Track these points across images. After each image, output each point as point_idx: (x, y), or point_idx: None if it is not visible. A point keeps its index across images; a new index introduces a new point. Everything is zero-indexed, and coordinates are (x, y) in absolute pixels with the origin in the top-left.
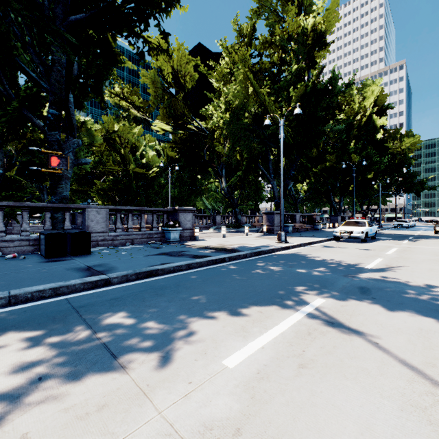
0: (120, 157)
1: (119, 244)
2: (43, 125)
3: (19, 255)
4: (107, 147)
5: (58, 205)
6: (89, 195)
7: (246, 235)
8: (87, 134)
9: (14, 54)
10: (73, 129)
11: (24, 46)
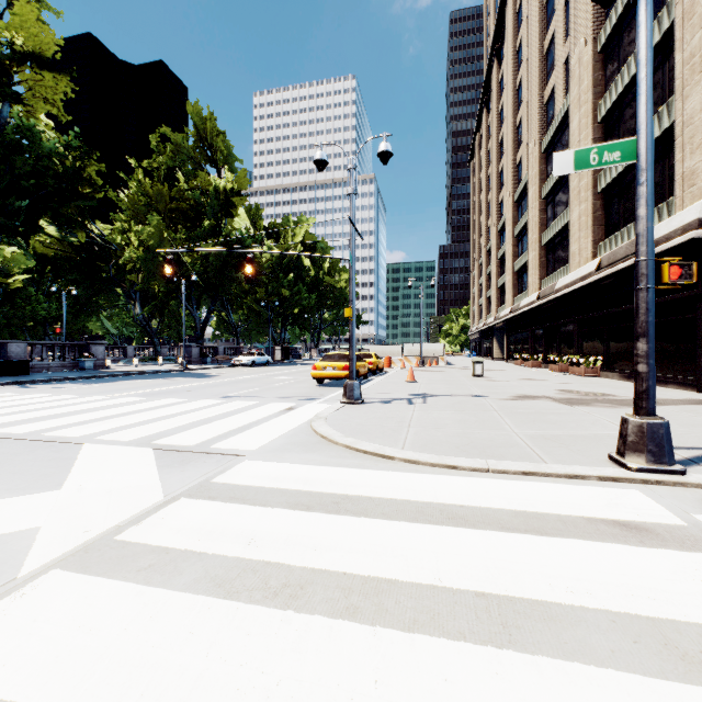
0: None
1: (36, 372)
2: None
3: None
4: None
5: None
6: None
7: (160, 366)
8: None
9: None
10: None
11: None
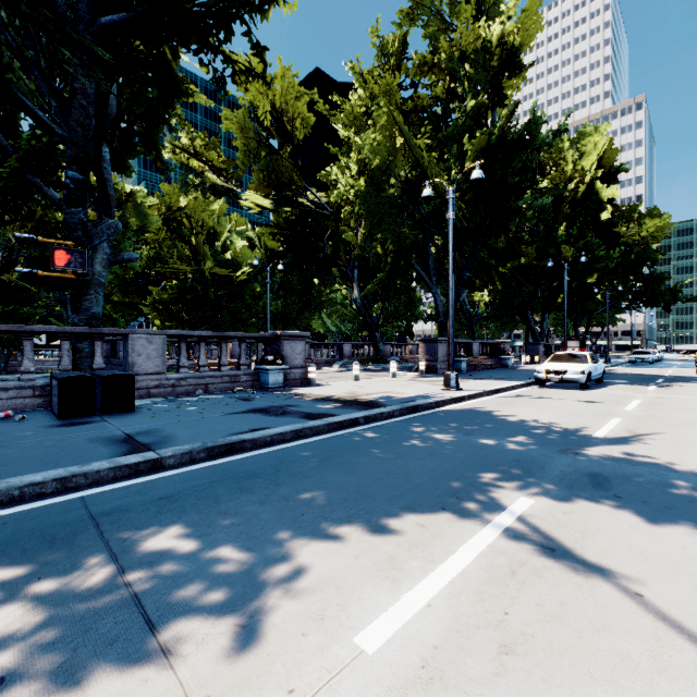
0: (190, 250)
1: (183, 393)
2: (60, 197)
3: (16, 413)
4: (169, 233)
5: (83, 329)
6: (141, 311)
7: (392, 376)
8: (136, 212)
9: (8, 79)
10: (108, 204)
11: (24, 65)
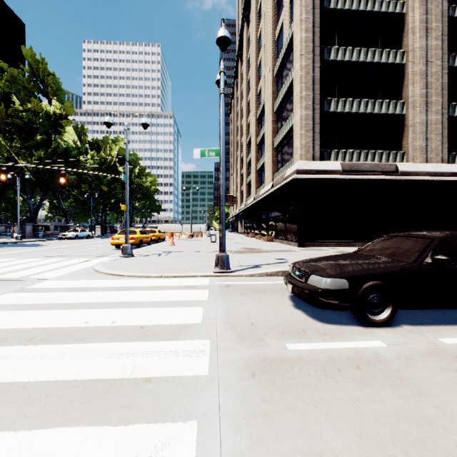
0: None
1: None
2: None
3: None
4: None
5: None
6: None
7: None
8: None
9: None
10: None
11: None
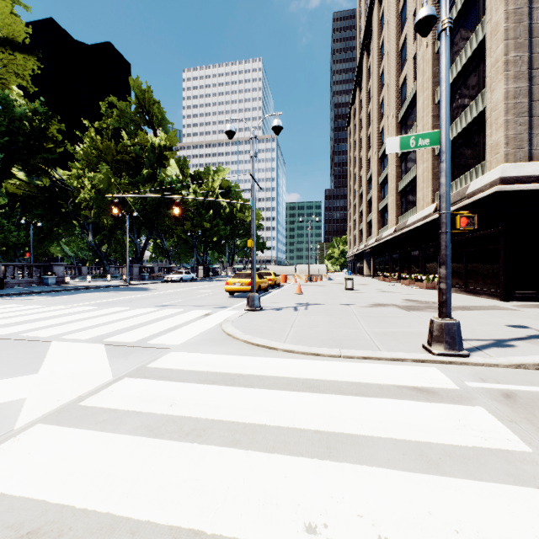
0: None
1: (9, 287)
2: None
3: None
4: None
5: None
6: None
7: (108, 281)
8: None
9: None
10: None
11: None
